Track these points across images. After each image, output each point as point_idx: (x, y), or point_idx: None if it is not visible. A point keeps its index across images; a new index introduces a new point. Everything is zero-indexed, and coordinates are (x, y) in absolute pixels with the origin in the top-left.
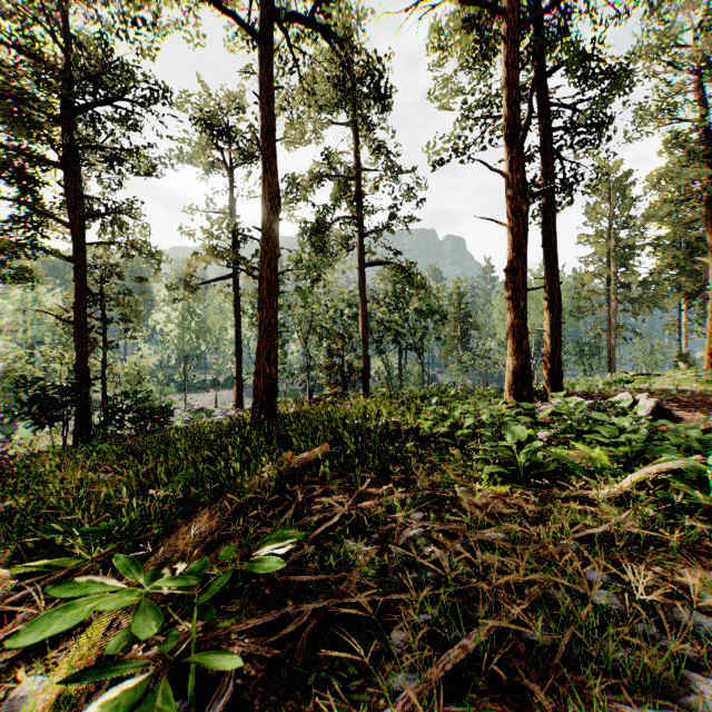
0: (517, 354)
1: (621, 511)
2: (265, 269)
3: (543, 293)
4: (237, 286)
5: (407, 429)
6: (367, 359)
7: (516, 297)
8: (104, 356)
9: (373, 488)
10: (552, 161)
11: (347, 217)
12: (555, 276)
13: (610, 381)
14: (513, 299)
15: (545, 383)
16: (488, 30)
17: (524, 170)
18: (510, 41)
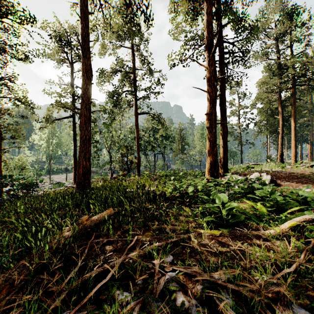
0: (212, 155)
1: (284, 244)
2: (83, 109)
3: None
4: (74, 122)
5: (159, 194)
6: (139, 158)
7: (211, 127)
8: (1, 156)
9: (139, 236)
10: (224, 67)
11: (130, 90)
12: (225, 120)
13: (244, 167)
14: (210, 128)
15: (221, 168)
16: (196, 2)
17: (215, 65)
18: (208, 2)
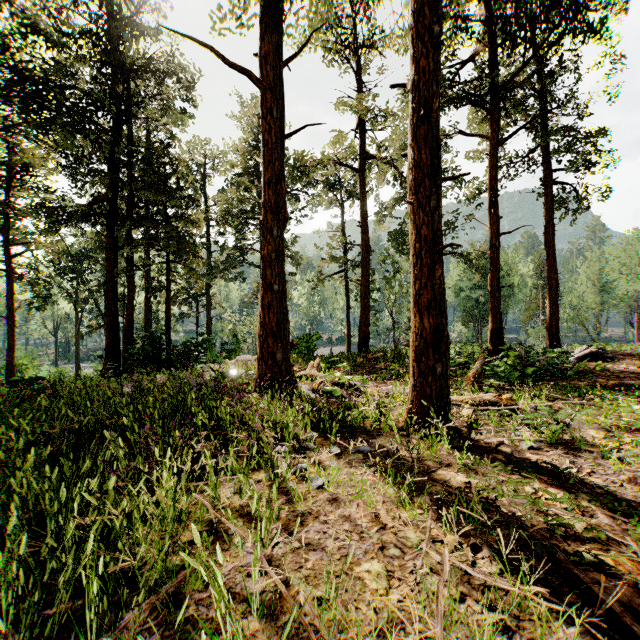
0: (493, 322)
1: None
2: (363, 281)
3: (637, 258)
4: (347, 277)
5: None
6: None
7: (493, 292)
8: None
9: (397, 367)
10: (550, 193)
11: None
12: (553, 269)
13: None
14: (491, 293)
15: (547, 340)
16: None
17: (497, 224)
18: (490, 155)
